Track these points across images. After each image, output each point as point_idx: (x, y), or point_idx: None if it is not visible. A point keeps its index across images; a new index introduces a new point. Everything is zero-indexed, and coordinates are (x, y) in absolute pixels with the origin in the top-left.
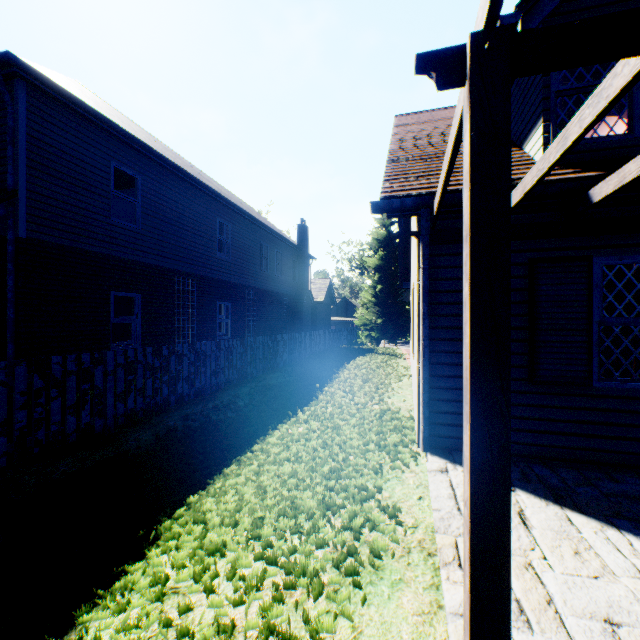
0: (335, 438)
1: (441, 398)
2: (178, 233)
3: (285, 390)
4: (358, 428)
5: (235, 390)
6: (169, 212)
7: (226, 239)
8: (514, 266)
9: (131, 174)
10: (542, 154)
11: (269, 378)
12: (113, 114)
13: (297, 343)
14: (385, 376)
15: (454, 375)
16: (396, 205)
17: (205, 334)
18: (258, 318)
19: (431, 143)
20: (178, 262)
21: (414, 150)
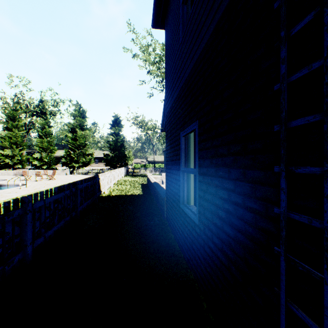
0: None
1: None
2: None
3: None
4: None
5: None
6: None
7: None
8: None
9: None
10: None
11: None
12: None
13: None
14: None
15: None
16: None
17: None
18: None
19: None
20: None
21: None
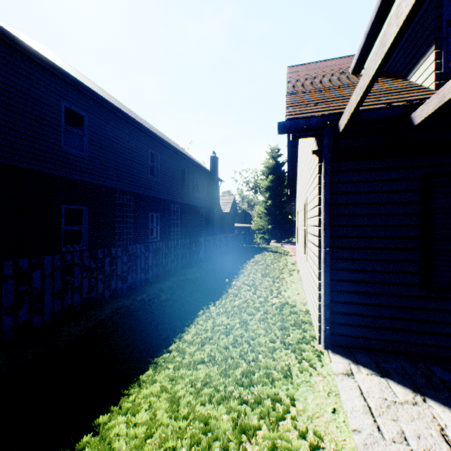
0: (244, 334)
1: (340, 300)
2: (118, 160)
3: (200, 285)
4: (263, 323)
5: (160, 284)
6: (111, 143)
7: (156, 165)
8: (410, 181)
9: (79, 112)
10: (434, 79)
11: (188, 272)
12: (68, 68)
13: (210, 244)
14: (279, 271)
15: (352, 280)
16: (301, 125)
17: (140, 237)
18: (181, 225)
19: (322, 81)
20: (118, 182)
21: (308, 86)
